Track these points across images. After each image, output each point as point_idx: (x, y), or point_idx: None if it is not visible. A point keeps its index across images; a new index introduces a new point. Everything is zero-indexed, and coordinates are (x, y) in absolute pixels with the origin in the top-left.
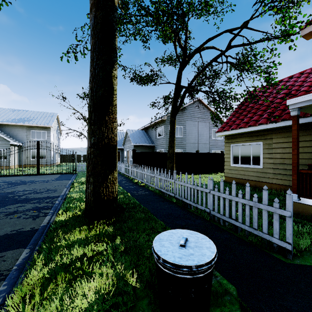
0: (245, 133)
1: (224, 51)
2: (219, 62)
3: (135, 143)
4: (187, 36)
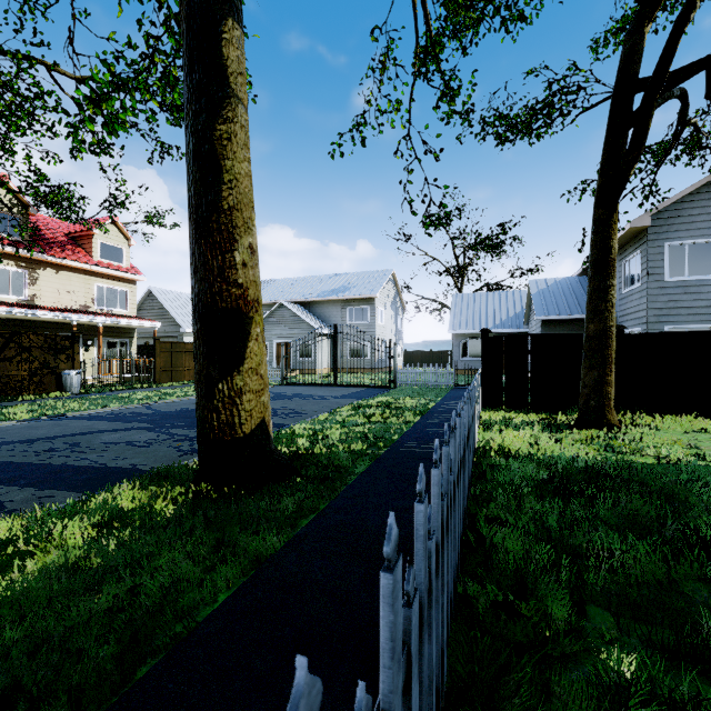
0: None
1: None
2: None
3: (545, 314)
4: None
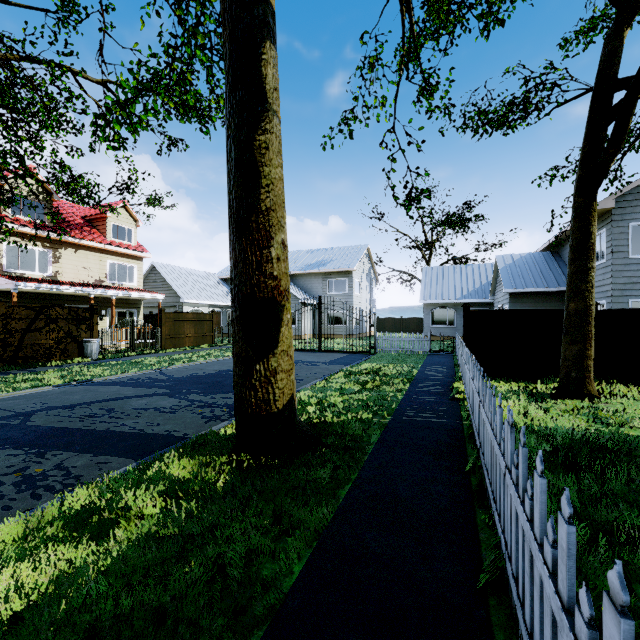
0: None
1: None
2: None
3: (513, 287)
4: None
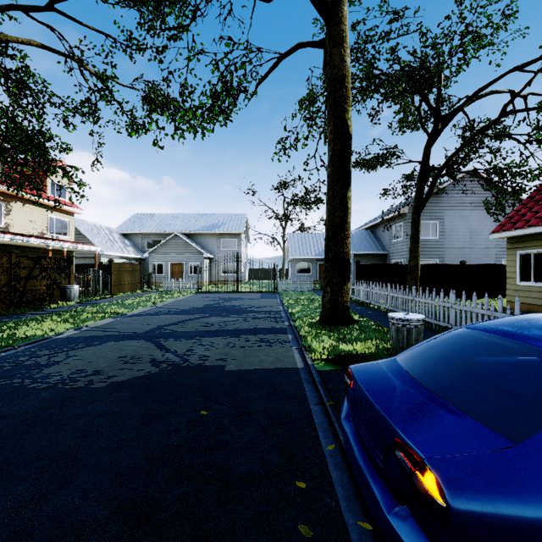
0: (541, 234)
1: (495, 120)
2: (488, 136)
3: (356, 250)
4: (440, 90)
